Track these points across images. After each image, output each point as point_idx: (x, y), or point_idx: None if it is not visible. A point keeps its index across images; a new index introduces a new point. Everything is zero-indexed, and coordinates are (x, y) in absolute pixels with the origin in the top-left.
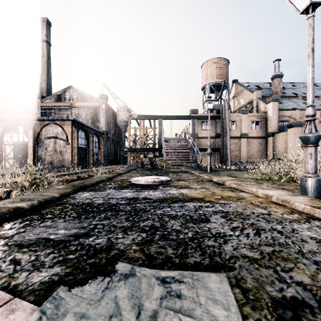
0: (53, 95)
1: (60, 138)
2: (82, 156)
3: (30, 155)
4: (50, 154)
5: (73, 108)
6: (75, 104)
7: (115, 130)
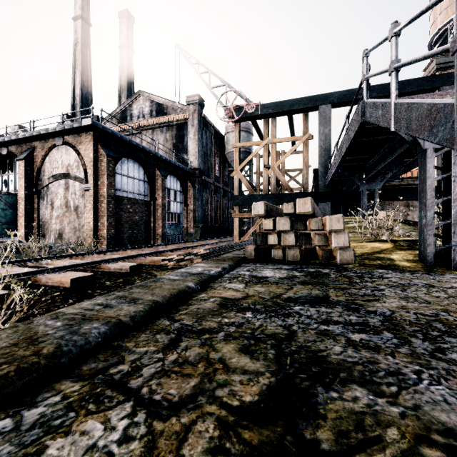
0: (115, 113)
1: (75, 176)
2: (135, 219)
3: (21, 216)
4: (59, 214)
5: (145, 131)
6: (146, 123)
7: (221, 171)
